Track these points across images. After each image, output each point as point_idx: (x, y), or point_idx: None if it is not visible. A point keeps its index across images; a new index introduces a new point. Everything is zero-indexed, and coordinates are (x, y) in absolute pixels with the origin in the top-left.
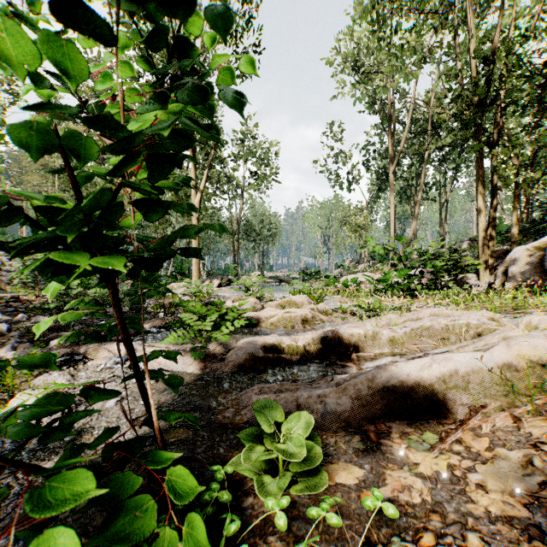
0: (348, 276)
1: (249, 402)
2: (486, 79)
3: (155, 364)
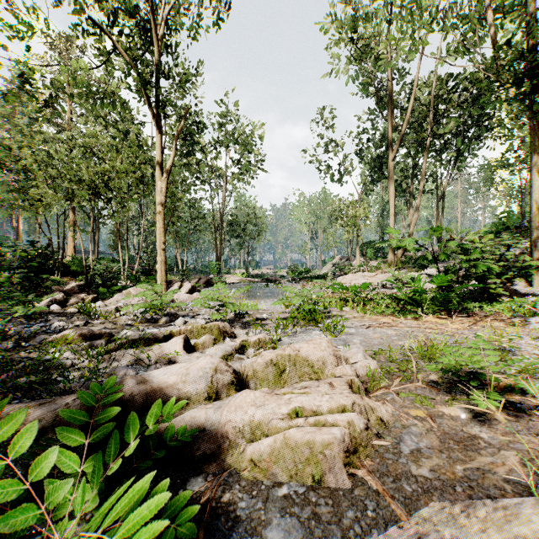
0: (345, 276)
1: None
2: None
3: None
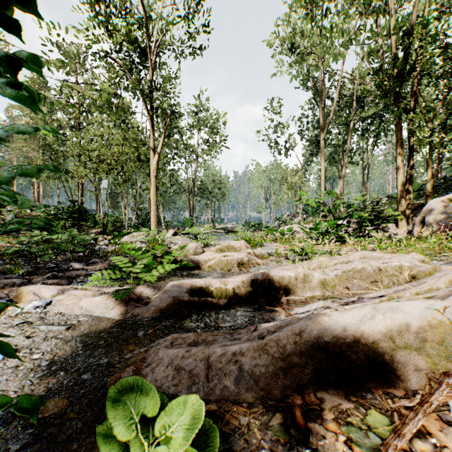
0: (285, 227)
1: (154, 358)
2: (405, 52)
3: (77, 308)
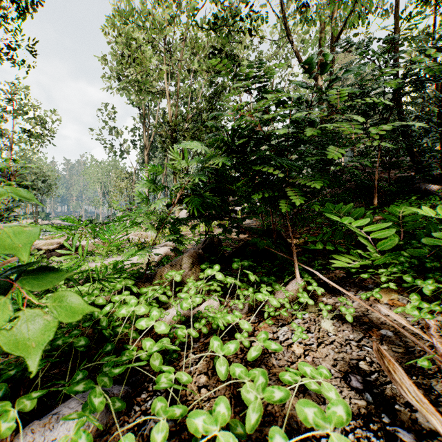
0: None
1: None
2: (174, 129)
3: None
